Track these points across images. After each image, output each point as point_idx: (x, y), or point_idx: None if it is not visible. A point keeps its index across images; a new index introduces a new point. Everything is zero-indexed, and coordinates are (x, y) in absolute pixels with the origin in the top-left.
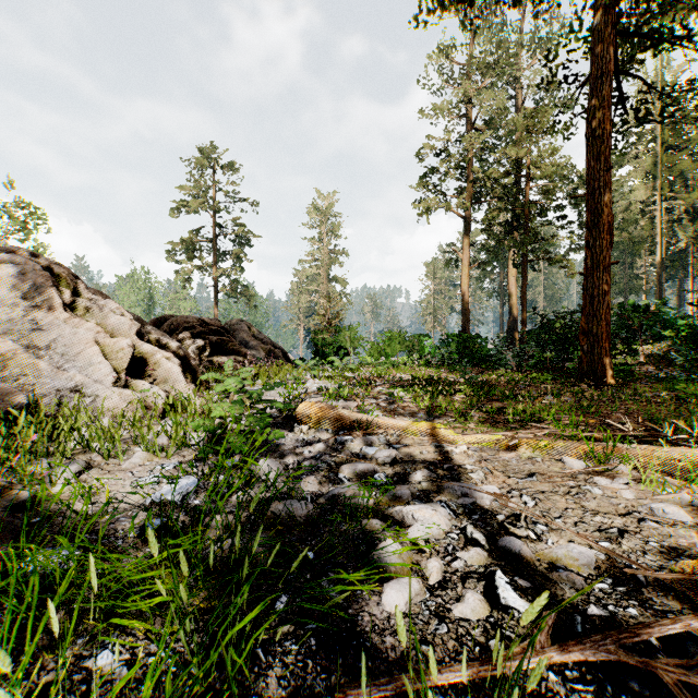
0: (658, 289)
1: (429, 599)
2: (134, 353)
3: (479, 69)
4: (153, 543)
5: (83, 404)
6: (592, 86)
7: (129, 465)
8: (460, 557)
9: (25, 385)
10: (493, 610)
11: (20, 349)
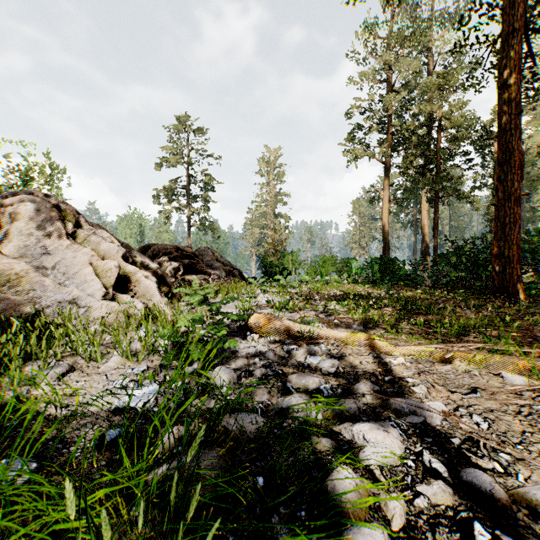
0: None
1: None
2: (120, 273)
3: (397, 41)
4: (70, 499)
5: (77, 313)
6: (504, 42)
7: (105, 368)
8: (422, 493)
9: (34, 298)
10: None
11: (30, 269)
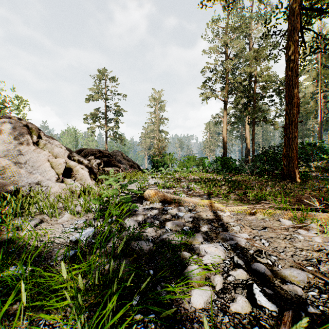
0: (319, 135)
1: (216, 299)
2: (66, 166)
3: (231, 30)
4: (63, 270)
5: (41, 190)
6: (289, 35)
7: (61, 221)
8: (232, 274)
9: (14, 181)
10: (253, 307)
11: (11, 164)
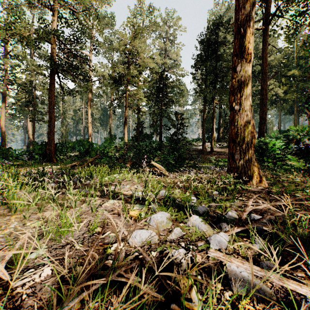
0: (84, 135)
1: None
2: None
3: None
4: None
5: None
6: (50, 85)
7: None
8: None
9: None
10: None
11: None
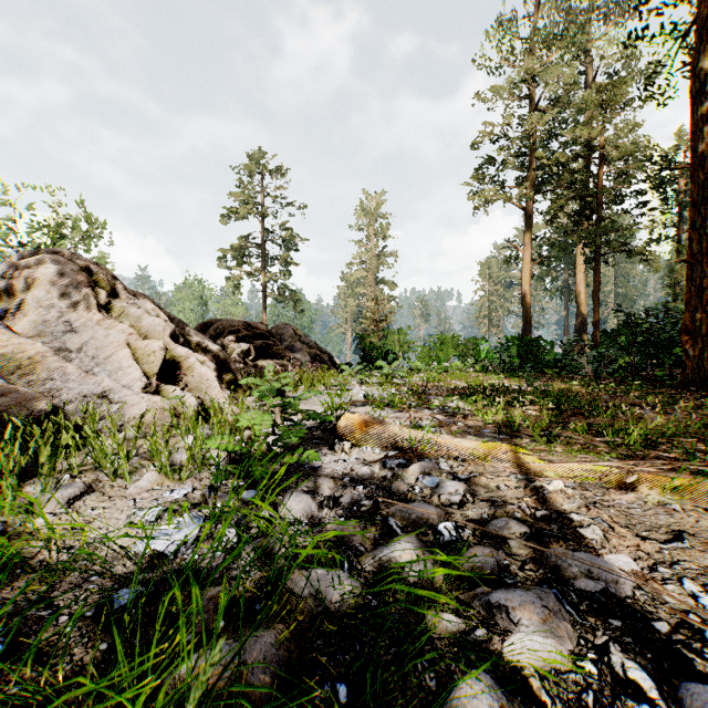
0: None
1: None
2: (167, 357)
3: (543, 44)
4: None
5: (107, 411)
6: (699, 31)
7: (134, 489)
8: None
9: (53, 390)
10: None
11: (48, 352)
